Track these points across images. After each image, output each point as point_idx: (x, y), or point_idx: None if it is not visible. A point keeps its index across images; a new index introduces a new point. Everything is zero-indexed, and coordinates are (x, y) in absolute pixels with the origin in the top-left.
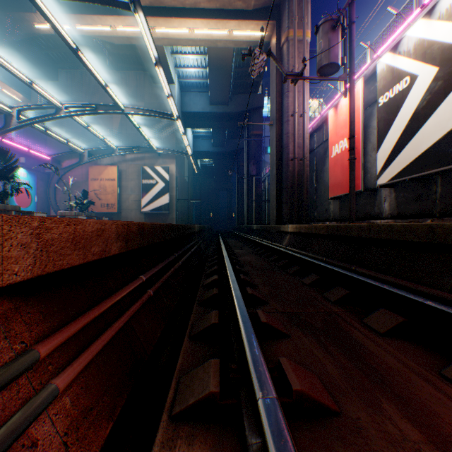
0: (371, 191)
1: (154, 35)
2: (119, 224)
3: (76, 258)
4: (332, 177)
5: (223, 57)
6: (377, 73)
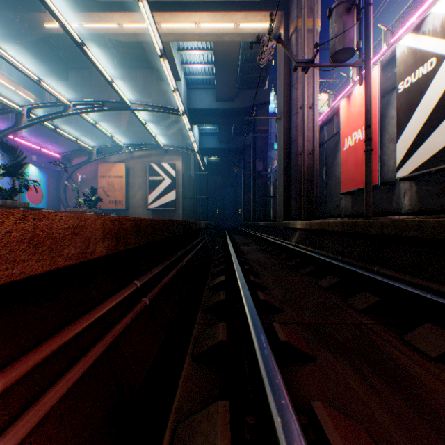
0: (389, 185)
1: (160, 31)
2: (106, 219)
3: (37, 265)
4: (344, 171)
5: (229, 52)
6: (396, 57)
